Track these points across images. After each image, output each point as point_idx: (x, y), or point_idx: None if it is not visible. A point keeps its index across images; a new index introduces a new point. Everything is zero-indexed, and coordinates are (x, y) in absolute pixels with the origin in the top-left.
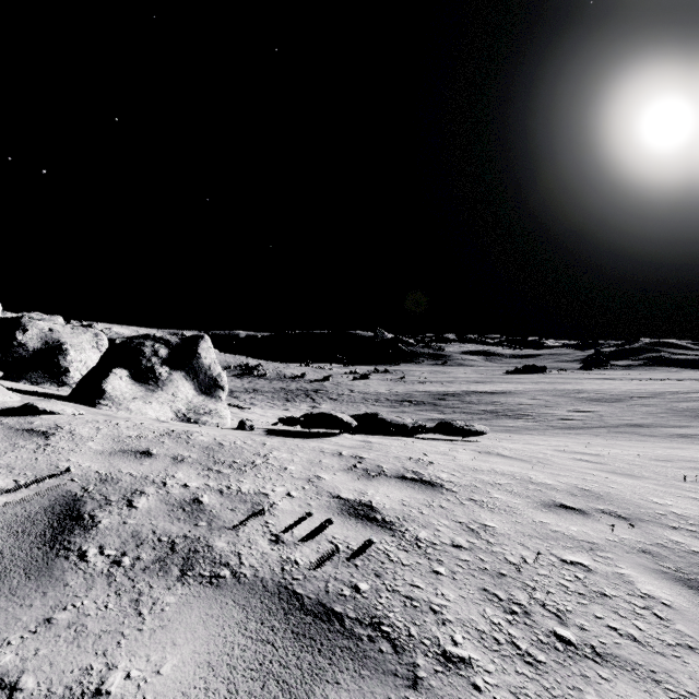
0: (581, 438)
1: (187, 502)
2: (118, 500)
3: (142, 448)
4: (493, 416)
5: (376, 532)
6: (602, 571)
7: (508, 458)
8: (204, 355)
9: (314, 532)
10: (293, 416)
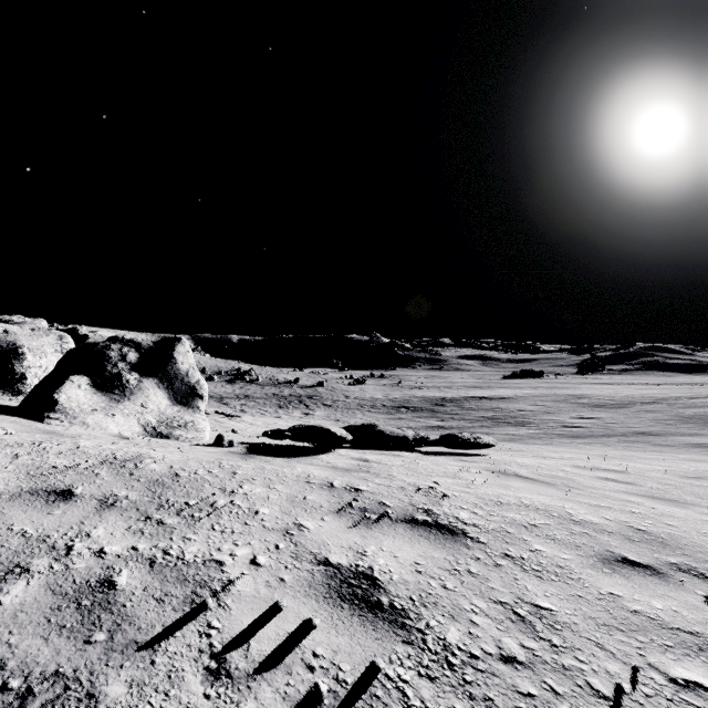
0: (592, 448)
1: (90, 588)
2: None
3: (63, 485)
4: (494, 423)
5: (381, 635)
6: None
7: (529, 480)
8: (181, 360)
9: (283, 643)
10: (280, 429)
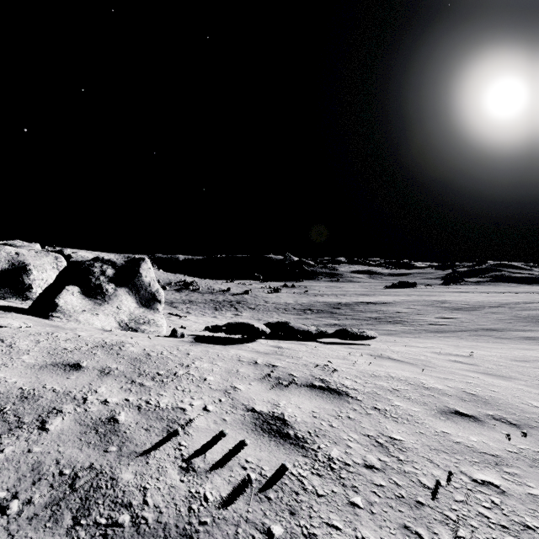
0: (449, 340)
1: (102, 422)
2: (31, 422)
3: (73, 360)
4: (377, 322)
5: (289, 452)
6: (515, 493)
7: (398, 361)
8: (145, 274)
9: (226, 455)
10: (217, 325)
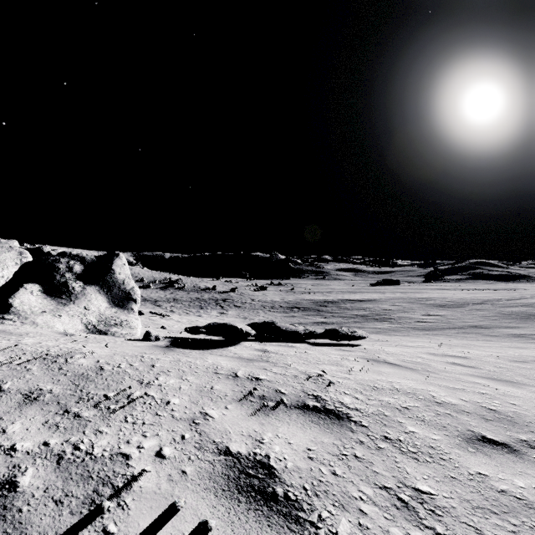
0: (439, 338)
1: None
2: None
3: None
4: (364, 320)
5: (276, 532)
6: None
7: (396, 366)
8: (118, 271)
9: None
10: (198, 326)
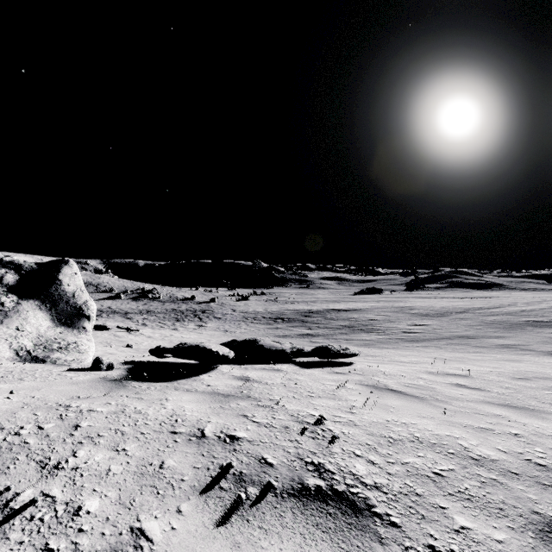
0: (429, 351)
1: None
2: None
3: None
4: (350, 331)
5: None
6: None
7: (402, 395)
8: (67, 281)
9: None
10: (165, 347)
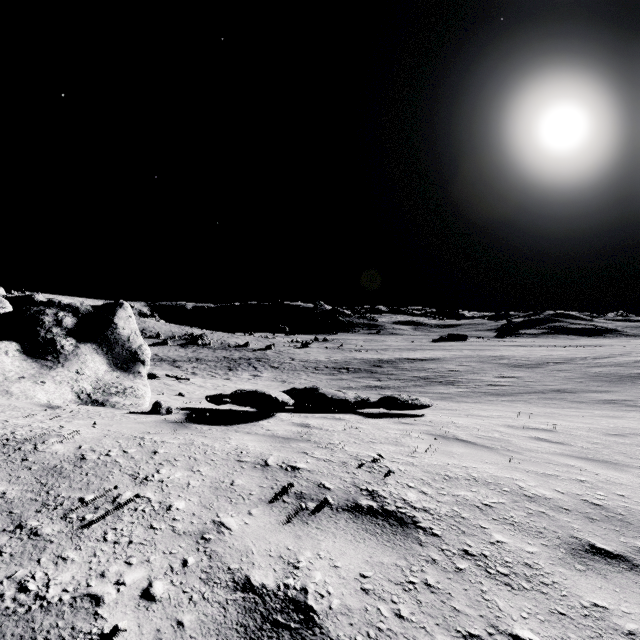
0: (516, 406)
1: None
2: None
3: None
4: (426, 383)
5: None
6: None
7: (470, 444)
8: (122, 325)
9: None
10: (222, 394)
